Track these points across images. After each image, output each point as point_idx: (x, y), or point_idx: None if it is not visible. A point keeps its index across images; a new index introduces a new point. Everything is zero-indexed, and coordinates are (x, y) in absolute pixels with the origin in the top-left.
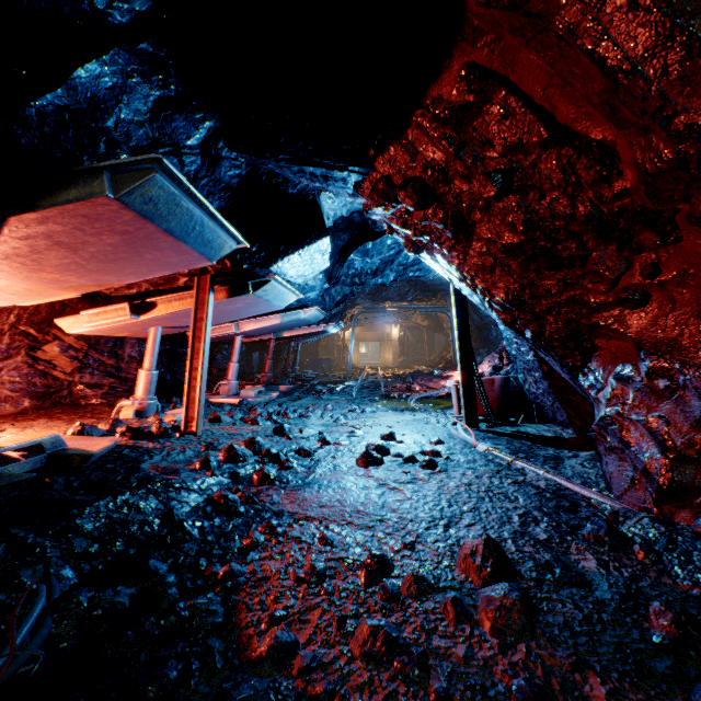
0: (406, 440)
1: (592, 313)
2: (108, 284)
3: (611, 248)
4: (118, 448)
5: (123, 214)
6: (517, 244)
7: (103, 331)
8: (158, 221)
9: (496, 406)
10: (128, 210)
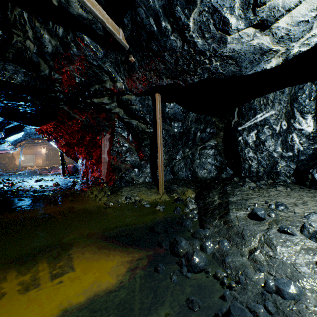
0: (47, 179)
1: (77, 154)
2: None
3: (77, 147)
4: None
5: None
6: (66, 144)
7: None
8: None
9: (72, 172)
10: None
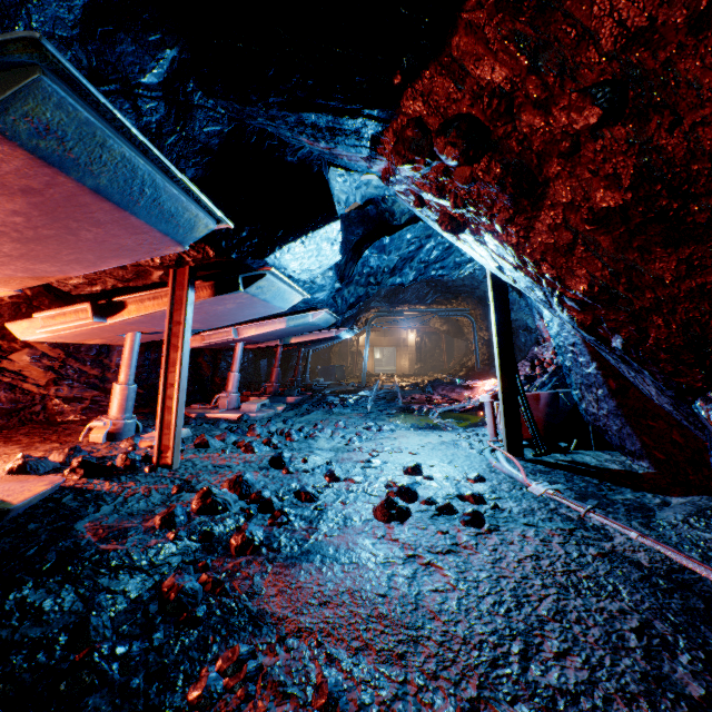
0: (436, 475)
1: None
2: (49, 276)
3: None
4: (60, 493)
5: (5, 153)
6: (617, 208)
7: (66, 337)
8: (75, 173)
9: (542, 428)
10: (11, 146)
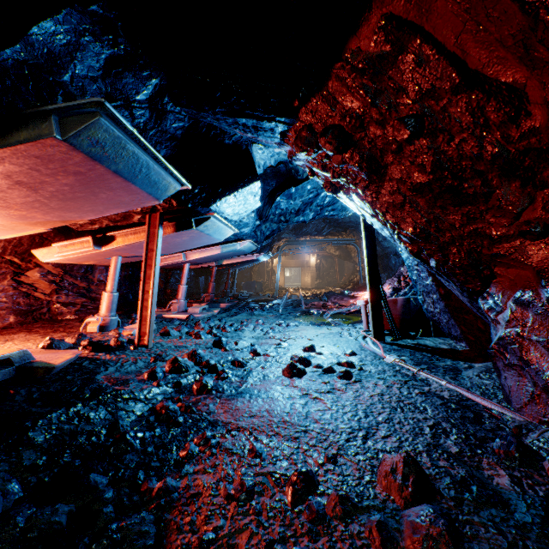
0: (325, 352)
1: (493, 244)
2: (71, 220)
3: (515, 184)
4: (79, 360)
5: (73, 155)
6: (426, 183)
7: (72, 260)
8: (106, 163)
9: (399, 322)
10: (77, 152)
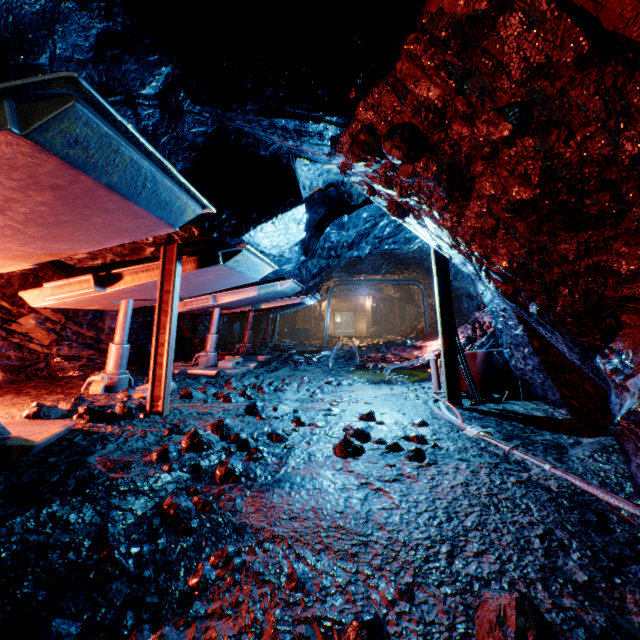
0: (387, 421)
1: (623, 283)
2: (61, 253)
3: None
4: (71, 434)
5: (42, 159)
6: (529, 200)
7: (70, 304)
8: (94, 173)
9: (479, 382)
10: (48, 155)
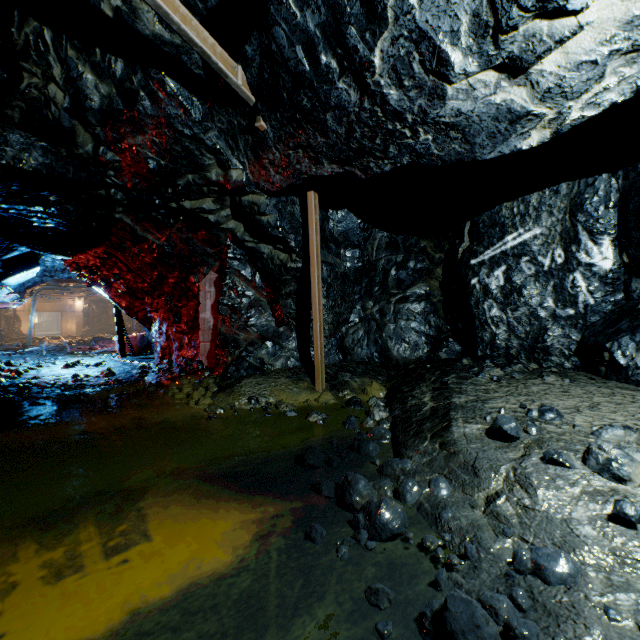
0: (87, 363)
1: (149, 313)
2: None
3: (150, 297)
4: None
5: None
6: (126, 292)
7: None
8: None
9: (138, 348)
10: None
